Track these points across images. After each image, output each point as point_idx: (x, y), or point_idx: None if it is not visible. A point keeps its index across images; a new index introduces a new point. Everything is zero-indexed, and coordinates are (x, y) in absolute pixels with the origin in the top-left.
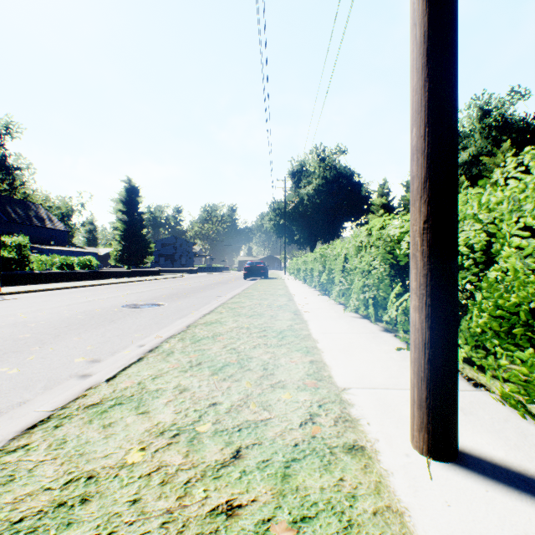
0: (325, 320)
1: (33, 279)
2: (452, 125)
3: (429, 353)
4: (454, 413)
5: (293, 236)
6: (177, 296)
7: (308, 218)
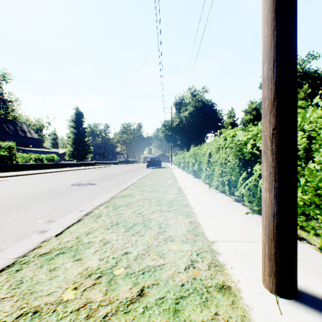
0: (197, 194)
1: (18, 168)
2: (293, 60)
3: (277, 221)
4: (295, 264)
5: (176, 142)
6: (105, 178)
7: (186, 131)
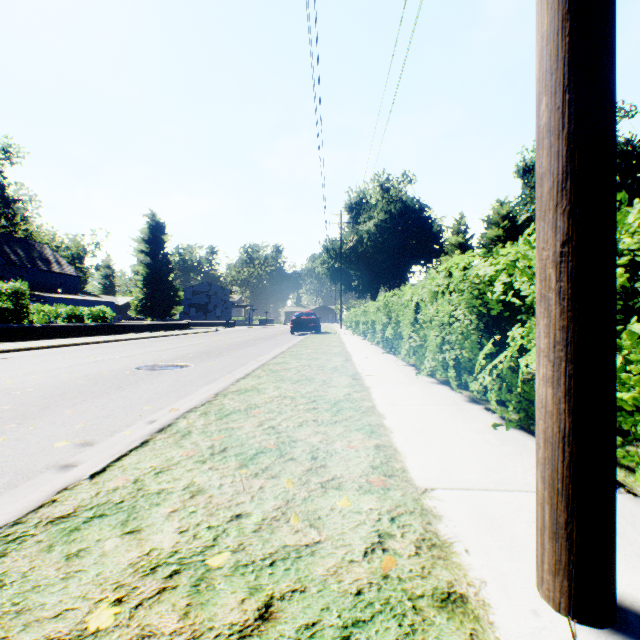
0: (393, 387)
1: (32, 334)
2: (609, 88)
3: (571, 451)
4: (612, 548)
5: (351, 282)
6: (207, 355)
7: (369, 261)
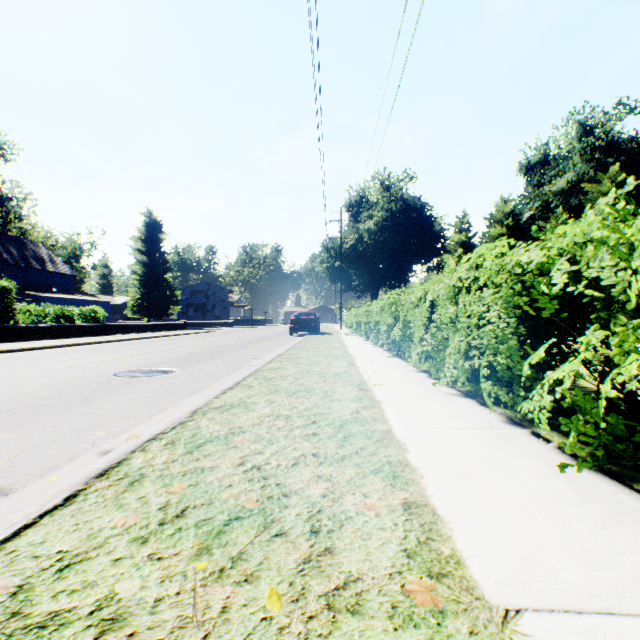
0: (408, 401)
1: (16, 335)
2: None
3: None
4: None
5: (351, 281)
6: (198, 358)
7: (369, 260)
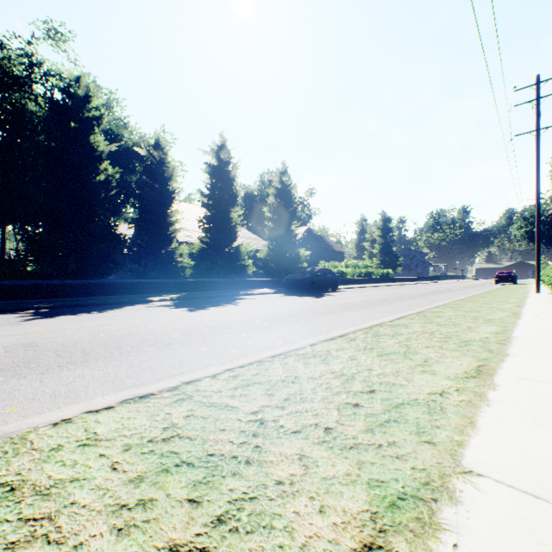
0: None
1: (376, 281)
2: (538, 263)
3: (535, 283)
4: (538, 289)
5: None
6: (466, 288)
7: None
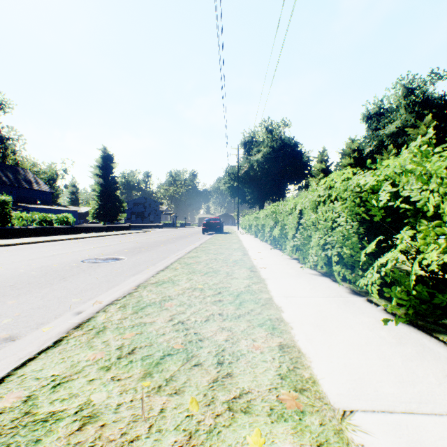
0: (284, 278)
1: (13, 234)
2: None
3: None
4: None
5: (245, 196)
6: (139, 250)
7: (258, 181)
